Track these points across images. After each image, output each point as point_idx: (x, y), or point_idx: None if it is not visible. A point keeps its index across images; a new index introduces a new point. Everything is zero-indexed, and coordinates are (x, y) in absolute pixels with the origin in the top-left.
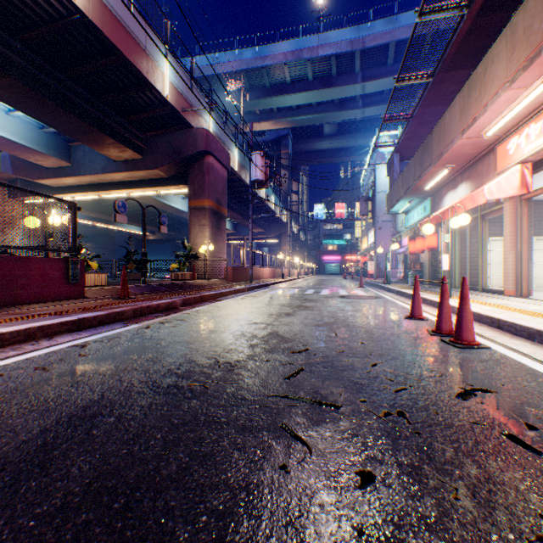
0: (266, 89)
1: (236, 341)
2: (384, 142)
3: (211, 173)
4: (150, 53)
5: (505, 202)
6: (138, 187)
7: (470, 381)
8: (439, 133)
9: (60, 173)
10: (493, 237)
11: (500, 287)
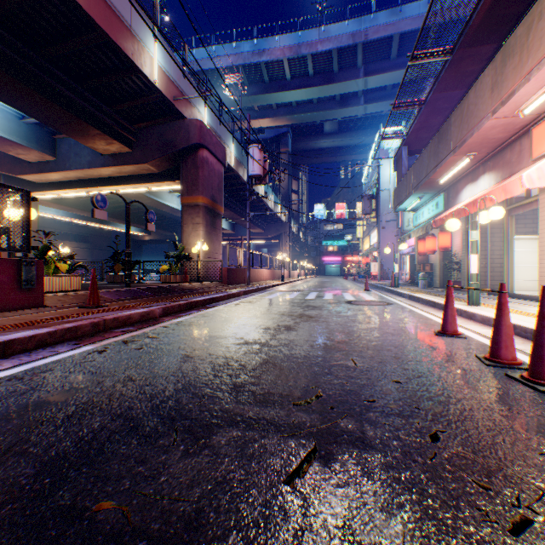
0: (265, 84)
1: (214, 378)
2: (392, 134)
3: (205, 168)
4: (136, 32)
5: (541, 193)
6: (128, 183)
7: None
8: (462, 116)
9: (44, 168)
10: (515, 235)
11: (523, 291)
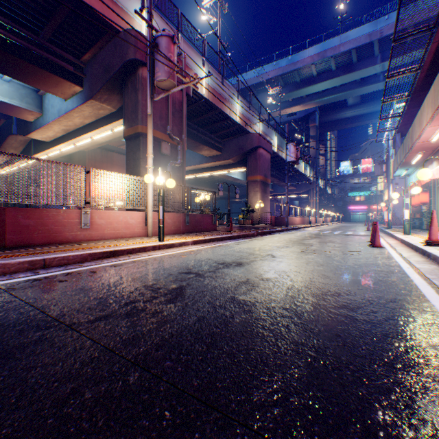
0: (297, 84)
1: (286, 243)
2: (385, 128)
3: (261, 159)
4: (230, 101)
5: None
6: (217, 170)
7: (358, 250)
8: (410, 135)
9: None
10: None
11: None
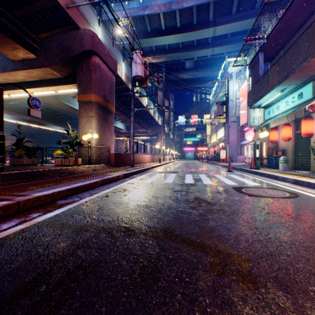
0: (148, 32)
1: None
2: (254, 38)
3: (98, 72)
4: None
5: None
6: (38, 86)
7: None
8: None
9: None
10: None
11: None
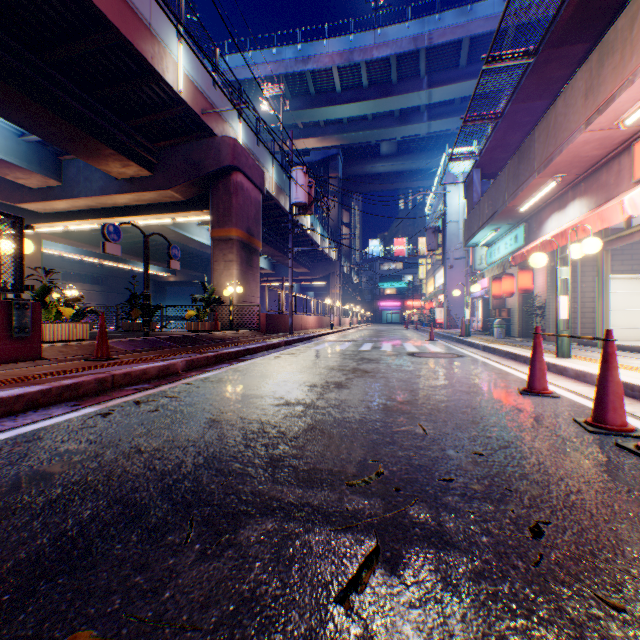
0: (311, 97)
1: (245, 449)
2: (462, 154)
3: (240, 195)
4: (156, 32)
5: None
6: (148, 212)
7: None
8: (548, 129)
9: (48, 195)
10: (610, 274)
11: (619, 341)
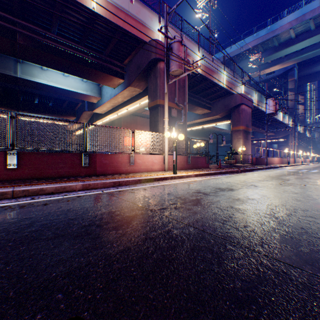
0: (275, 47)
1: (266, 178)
2: None
3: (243, 113)
4: (218, 73)
5: None
6: (207, 123)
7: None
8: None
9: None
10: None
11: None
